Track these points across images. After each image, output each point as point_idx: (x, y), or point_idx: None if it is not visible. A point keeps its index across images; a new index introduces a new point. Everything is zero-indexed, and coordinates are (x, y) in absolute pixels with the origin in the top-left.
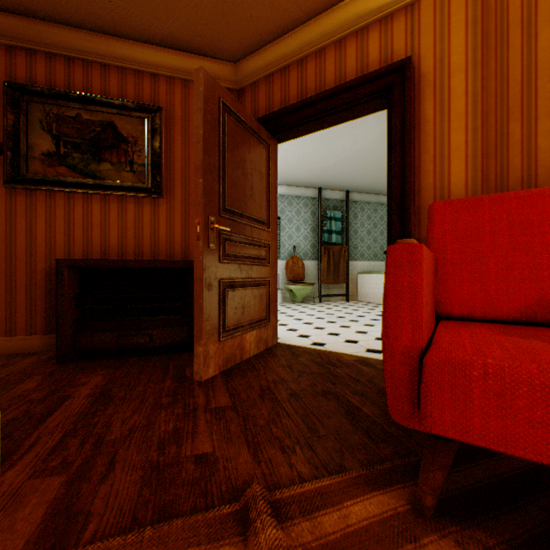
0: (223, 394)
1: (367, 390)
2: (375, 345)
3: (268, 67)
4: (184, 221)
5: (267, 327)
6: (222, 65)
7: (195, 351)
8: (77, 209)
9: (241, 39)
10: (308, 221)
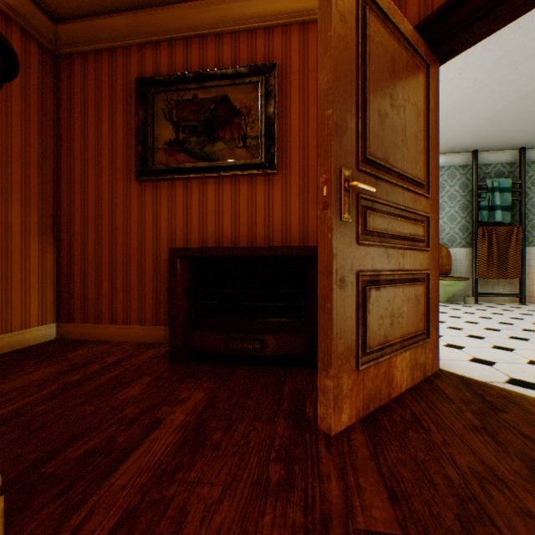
0: (375, 489)
1: None
2: None
3: None
4: (301, 199)
5: (424, 346)
6: None
7: (319, 383)
8: (193, 196)
9: None
10: (454, 196)
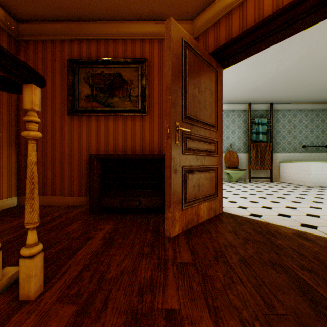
0: (186, 251)
1: (315, 267)
2: (308, 221)
3: (215, 16)
4: (159, 129)
5: (215, 200)
6: (183, 24)
7: (166, 215)
8: (101, 125)
9: (197, 1)
10: (240, 126)
